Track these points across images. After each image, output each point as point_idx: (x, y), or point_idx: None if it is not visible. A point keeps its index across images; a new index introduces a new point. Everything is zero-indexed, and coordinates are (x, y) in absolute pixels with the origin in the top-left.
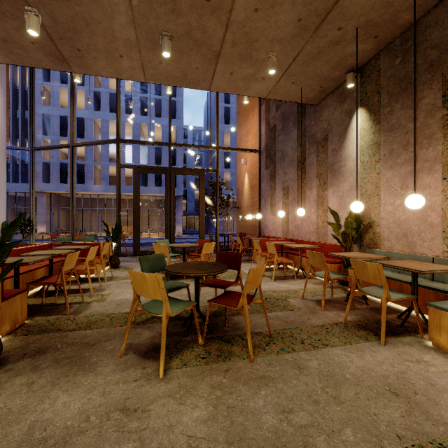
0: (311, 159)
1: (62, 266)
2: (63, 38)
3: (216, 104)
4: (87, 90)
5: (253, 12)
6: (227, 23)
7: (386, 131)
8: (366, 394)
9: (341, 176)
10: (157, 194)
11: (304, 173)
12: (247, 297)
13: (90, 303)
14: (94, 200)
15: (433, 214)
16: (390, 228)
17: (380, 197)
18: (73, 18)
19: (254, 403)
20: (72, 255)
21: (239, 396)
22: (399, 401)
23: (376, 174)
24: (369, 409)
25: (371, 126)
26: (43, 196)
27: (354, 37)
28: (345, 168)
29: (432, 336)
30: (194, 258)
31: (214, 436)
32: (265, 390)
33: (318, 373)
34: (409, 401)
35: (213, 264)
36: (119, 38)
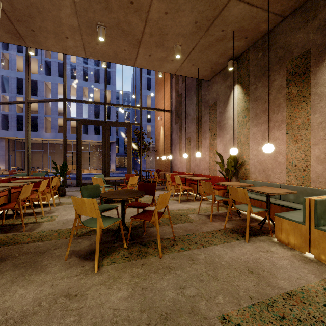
0: (205, 118)
1: (19, 195)
2: (20, 21)
3: (140, 76)
4: (40, 59)
5: (164, 14)
6: (145, 20)
7: (252, 101)
8: (233, 273)
9: (225, 130)
10: (96, 140)
11: (201, 127)
12: (158, 214)
13: (42, 222)
14: (46, 144)
15: (280, 156)
16: (255, 166)
17: (249, 144)
18: (28, 6)
19: (160, 284)
20: (27, 187)
21: (151, 281)
22: (253, 276)
23: (247, 129)
24: (234, 282)
25: (243, 97)
26: (2, 141)
27: (232, 37)
28: (227, 125)
29: (277, 235)
30: (122, 188)
31: (132, 307)
32: (168, 275)
33: (204, 262)
34: (259, 276)
35: (135, 192)
36: (65, 24)
